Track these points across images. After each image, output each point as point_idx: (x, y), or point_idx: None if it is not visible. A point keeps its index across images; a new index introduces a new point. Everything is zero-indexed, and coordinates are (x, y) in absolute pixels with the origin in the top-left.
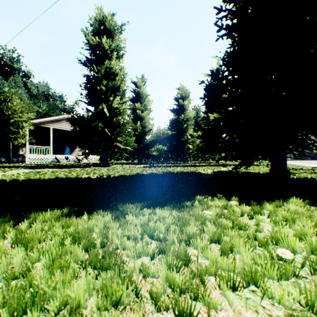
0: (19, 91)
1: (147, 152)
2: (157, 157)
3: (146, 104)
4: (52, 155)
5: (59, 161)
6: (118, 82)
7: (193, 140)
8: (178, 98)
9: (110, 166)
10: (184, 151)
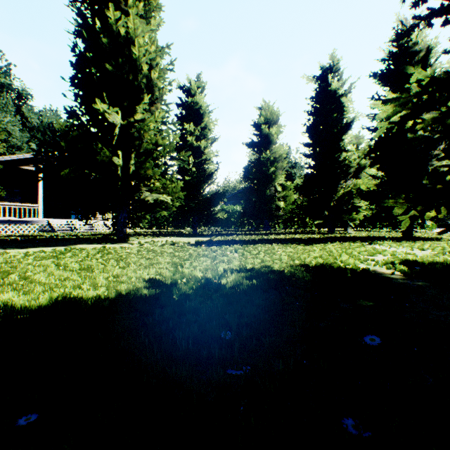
0: (5, 118)
1: (207, 213)
2: (225, 222)
3: (205, 127)
4: (41, 219)
5: (53, 229)
6: (143, 65)
7: (286, 194)
8: (259, 124)
9: (127, 241)
10: (271, 213)
